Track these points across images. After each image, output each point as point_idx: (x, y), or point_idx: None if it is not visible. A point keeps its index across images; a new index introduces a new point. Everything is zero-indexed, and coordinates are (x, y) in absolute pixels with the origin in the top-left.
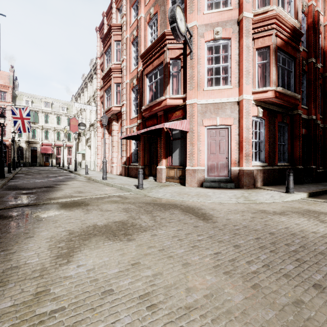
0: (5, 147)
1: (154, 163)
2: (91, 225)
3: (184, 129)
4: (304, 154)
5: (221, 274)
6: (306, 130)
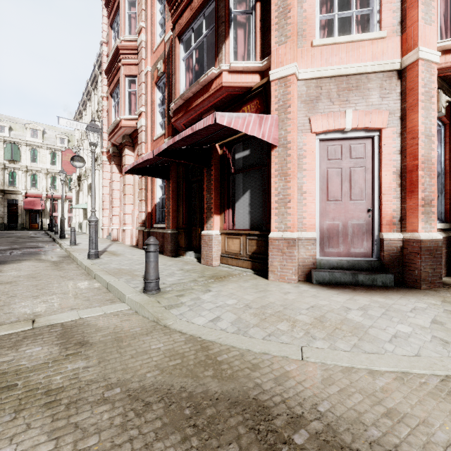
0: None
1: (196, 223)
2: None
3: (266, 138)
4: None
5: None
6: None
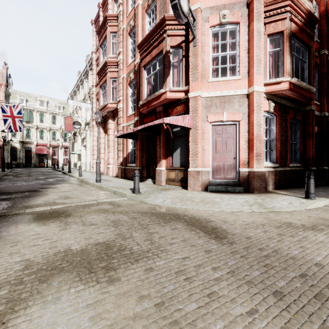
0: None
1: (152, 164)
2: (62, 250)
3: (186, 125)
4: (316, 154)
5: None
6: (318, 128)
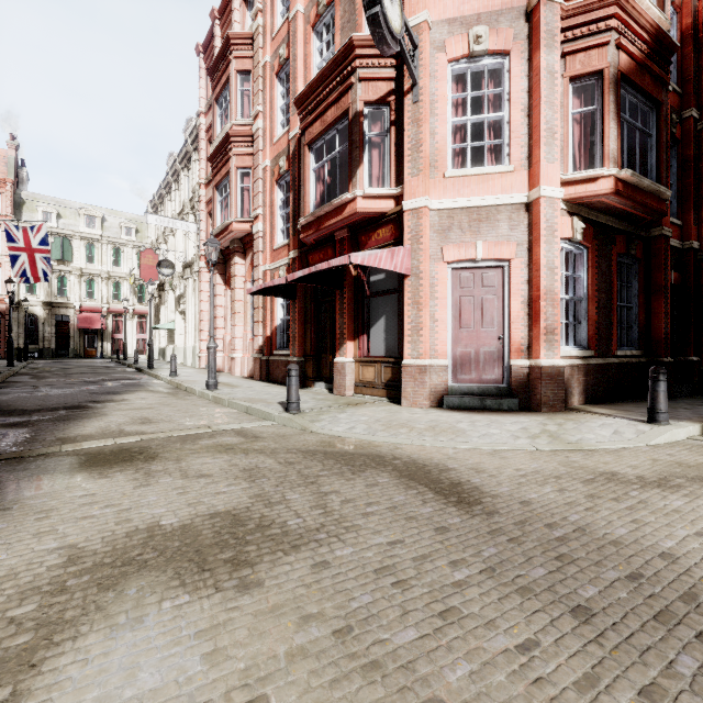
0: None
1: (326, 350)
2: (141, 527)
3: (398, 269)
4: (673, 329)
5: None
6: (678, 275)
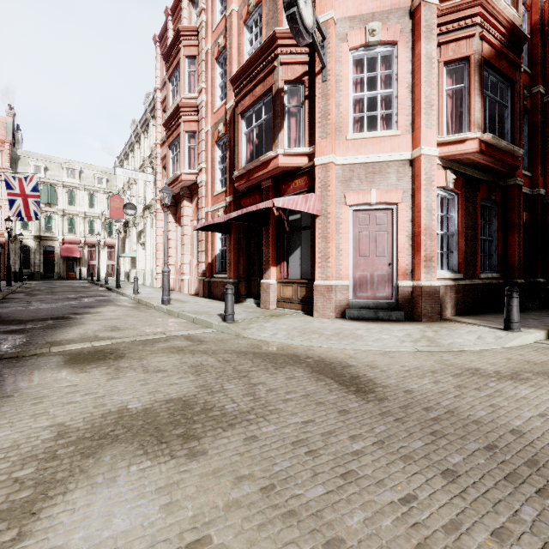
0: None
1: (255, 273)
2: (113, 410)
3: (310, 211)
4: (524, 257)
5: None
6: (528, 215)
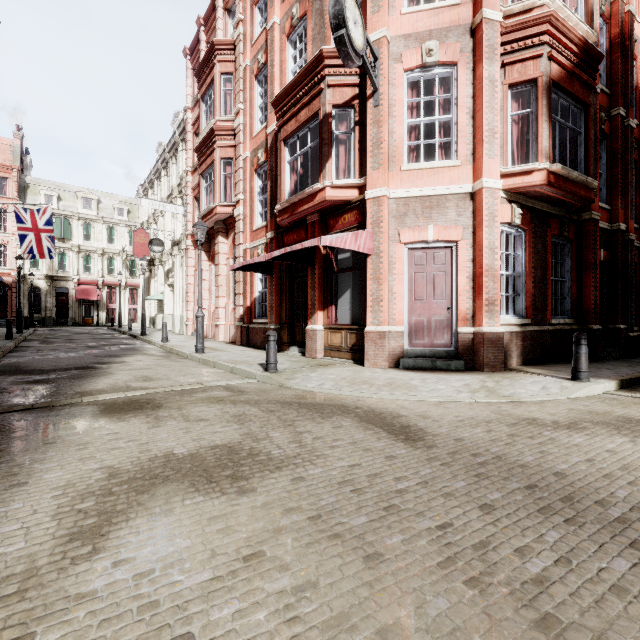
0: (6, 288)
1: (299, 319)
2: (160, 455)
3: (361, 249)
4: (602, 300)
5: (459, 585)
6: (607, 253)
